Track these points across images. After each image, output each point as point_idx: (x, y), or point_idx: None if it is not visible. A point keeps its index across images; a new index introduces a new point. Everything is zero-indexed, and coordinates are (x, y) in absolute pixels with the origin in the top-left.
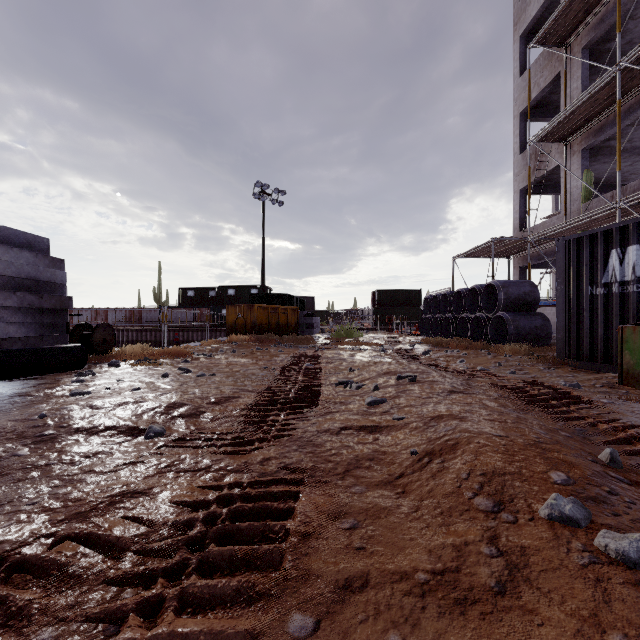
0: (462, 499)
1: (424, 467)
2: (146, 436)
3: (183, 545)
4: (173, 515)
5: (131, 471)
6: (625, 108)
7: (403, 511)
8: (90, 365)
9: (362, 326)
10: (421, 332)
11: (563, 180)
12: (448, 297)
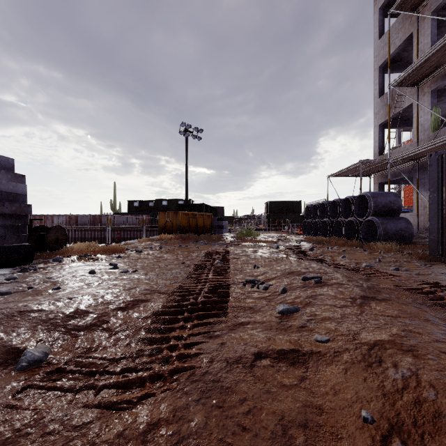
0: None
1: None
2: (16, 367)
3: None
4: None
5: None
6: None
7: None
8: (39, 260)
9: (258, 227)
10: (303, 232)
11: (415, 115)
12: (325, 205)
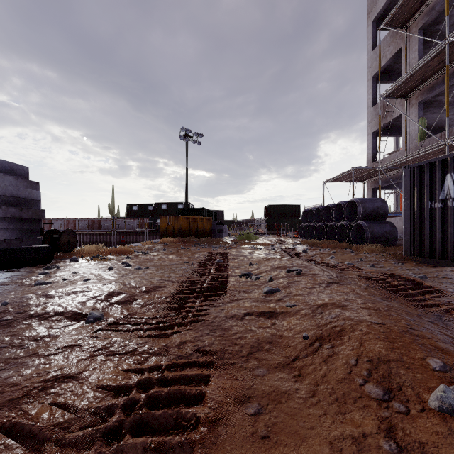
0: (354, 385)
1: (316, 351)
2: (86, 321)
3: (100, 436)
4: (97, 400)
5: (68, 354)
6: (450, 72)
7: (301, 396)
8: (56, 260)
9: (257, 231)
10: (300, 235)
11: (404, 125)
12: (320, 210)
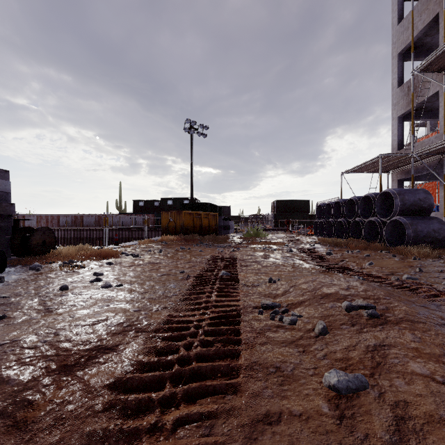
0: None
1: None
2: None
3: None
4: None
5: None
6: None
7: None
8: (16, 268)
9: (265, 227)
10: (315, 233)
11: (442, 104)
12: (341, 204)
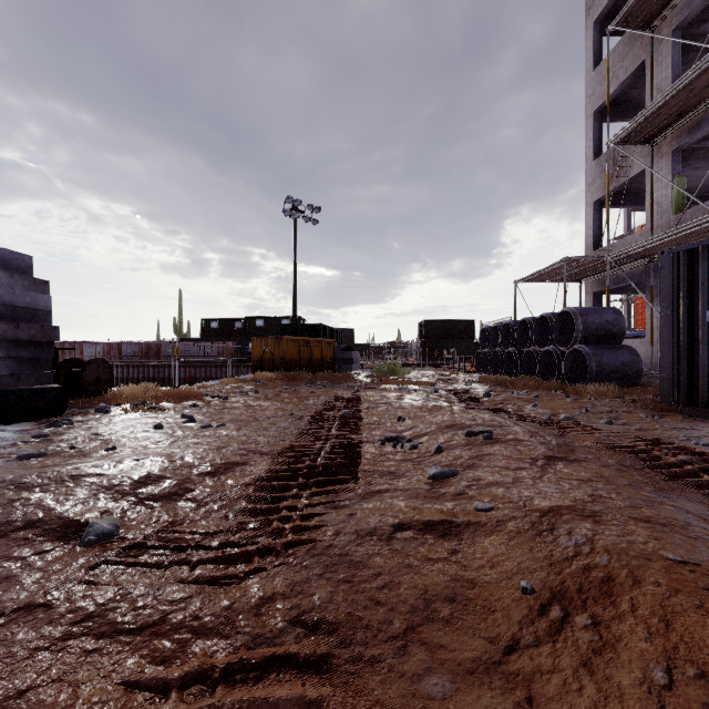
0: None
1: (558, 632)
2: (82, 541)
3: None
4: None
5: (15, 632)
6: None
7: None
8: (74, 411)
9: (407, 361)
10: (477, 369)
11: (648, 188)
12: (511, 327)
